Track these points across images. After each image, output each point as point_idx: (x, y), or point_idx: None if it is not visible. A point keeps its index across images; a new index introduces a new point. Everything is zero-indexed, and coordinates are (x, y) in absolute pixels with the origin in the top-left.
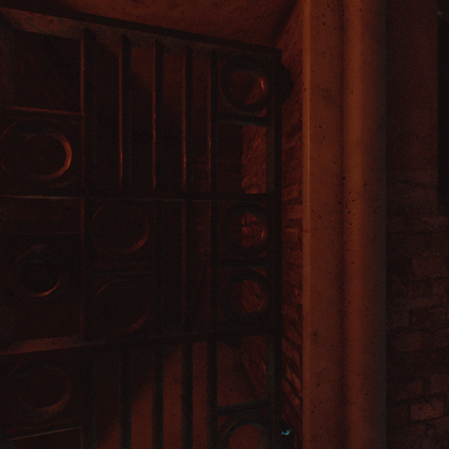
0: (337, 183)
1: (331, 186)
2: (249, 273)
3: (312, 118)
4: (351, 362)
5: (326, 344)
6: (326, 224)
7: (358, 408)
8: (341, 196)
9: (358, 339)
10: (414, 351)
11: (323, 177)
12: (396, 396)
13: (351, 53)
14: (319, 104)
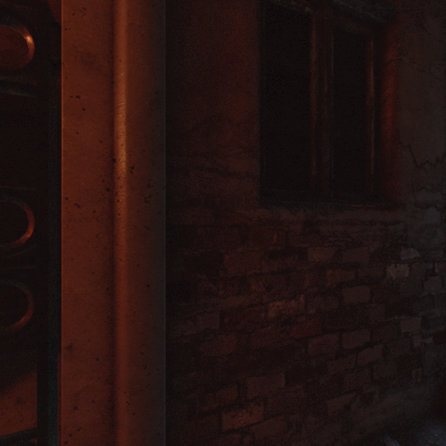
0: (106, 166)
1: (97, 170)
2: (3, 276)
3: (67, 86)
4: (120, 377)
5: (89, 358)
6: (89, 215)
7: (125, 431)
8: (112, 182)
9: (125, 350)
10: (227, 354)
11: (83, 158)
12: (204, 406)
13: (120, 14)
14: (78, 69)
